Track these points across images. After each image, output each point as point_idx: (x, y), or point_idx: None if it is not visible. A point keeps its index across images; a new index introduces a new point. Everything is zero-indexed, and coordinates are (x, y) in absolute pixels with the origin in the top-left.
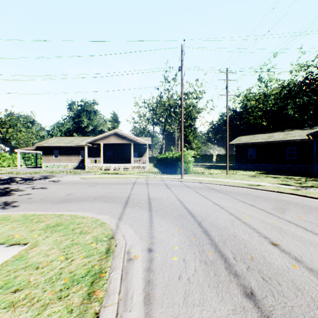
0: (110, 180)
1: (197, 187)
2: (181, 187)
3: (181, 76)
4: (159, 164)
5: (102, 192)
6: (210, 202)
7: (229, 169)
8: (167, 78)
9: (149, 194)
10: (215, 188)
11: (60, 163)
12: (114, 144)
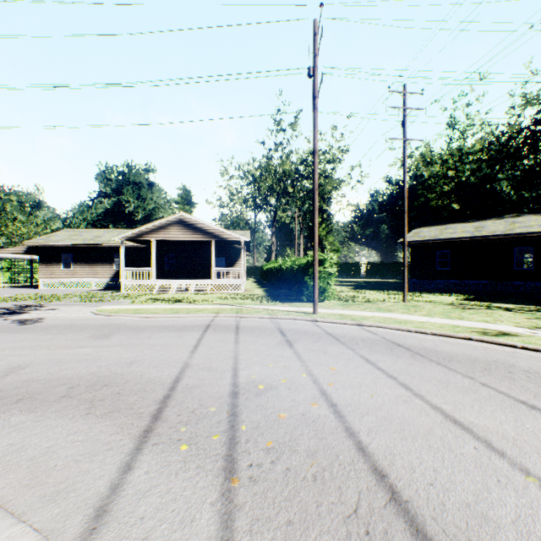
0: (155, 318)
1: (356, 338)
2: (318, 340)
3: (314, 88)
4: (266, 280)
5: (109, 361)
6: (430, 409)
7: (398, 289)
8: (280, 123)
9: (236, 369)
10: (404, 343)
11: (75, 278)
12: (179, 243)
